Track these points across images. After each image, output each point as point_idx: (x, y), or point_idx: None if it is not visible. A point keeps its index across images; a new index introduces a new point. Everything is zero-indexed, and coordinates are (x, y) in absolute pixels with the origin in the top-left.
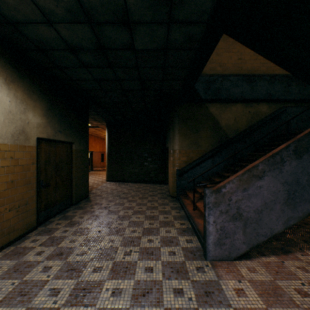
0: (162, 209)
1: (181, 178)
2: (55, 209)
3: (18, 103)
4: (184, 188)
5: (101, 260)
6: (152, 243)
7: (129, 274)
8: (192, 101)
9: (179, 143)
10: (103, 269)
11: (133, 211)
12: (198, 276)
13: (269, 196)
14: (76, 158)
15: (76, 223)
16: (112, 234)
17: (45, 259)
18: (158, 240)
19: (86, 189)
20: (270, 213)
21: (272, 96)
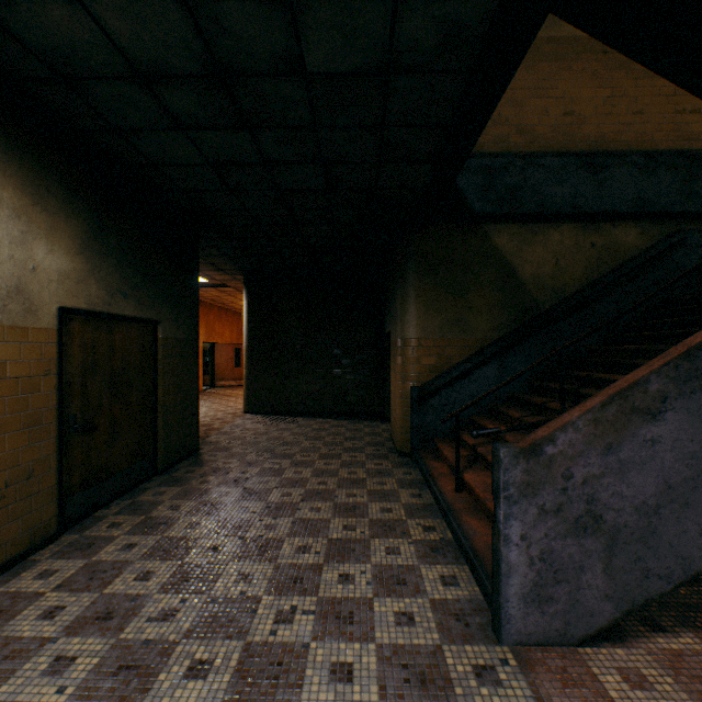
0: (375, 485)
1: (424, 409)
2: (112, 487)
3: (4, 217)
4: (430, 432)
5: (213, 638)
6: (352, 586)
7: (284, 689)
8: (449, 220)
9: (419, 323)
10: (214, 669)
11: (305, 491)
12: (482, 700)
13: (679, 467)
14: (167, 358)
15: (160, 522)
16: (247, 556)
17: (63, 633)
18: (366, 575)
19: (192, 433)
20: (682, 515)
21: (650, 205)
